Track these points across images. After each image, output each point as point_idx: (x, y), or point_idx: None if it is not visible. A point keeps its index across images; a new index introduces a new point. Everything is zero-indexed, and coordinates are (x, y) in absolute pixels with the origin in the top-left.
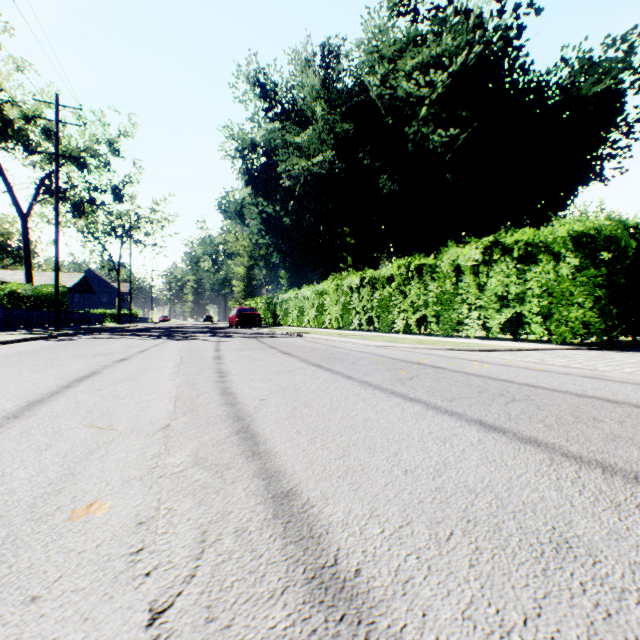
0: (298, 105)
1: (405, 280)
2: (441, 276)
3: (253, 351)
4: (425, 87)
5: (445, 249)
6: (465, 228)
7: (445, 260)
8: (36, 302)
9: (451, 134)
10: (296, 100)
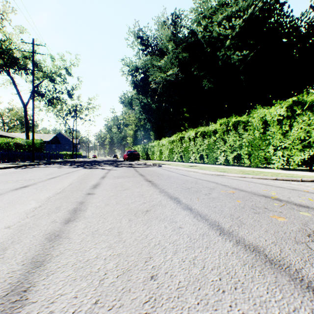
0: (159, 45)
1: (224, 132)
2: (251, 128)
3: (126, 178)
4: (228, 29)
5: (255, 110)
6: (248, 107)
7: (256, 117)
8: (28, 148)
9: (243, 54)
10: (158, 44)
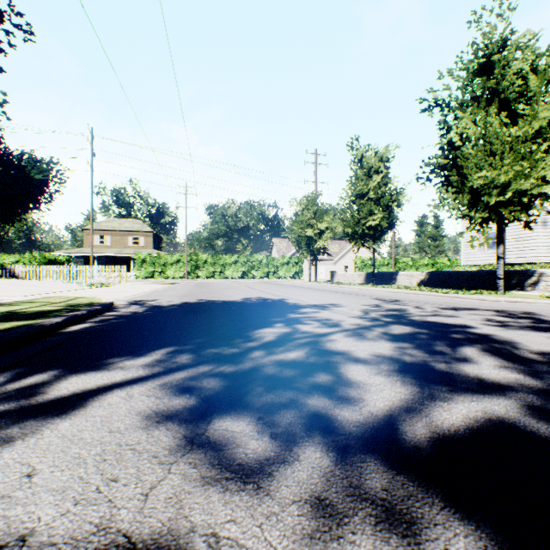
0: None
1: None
2: None
3: None
4: None
5: None
6: None
7: None
8: None
9: None
10: None
